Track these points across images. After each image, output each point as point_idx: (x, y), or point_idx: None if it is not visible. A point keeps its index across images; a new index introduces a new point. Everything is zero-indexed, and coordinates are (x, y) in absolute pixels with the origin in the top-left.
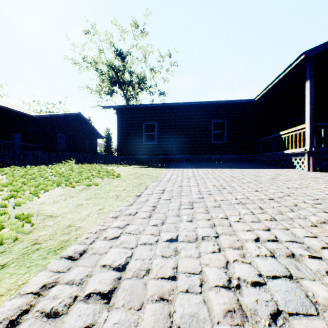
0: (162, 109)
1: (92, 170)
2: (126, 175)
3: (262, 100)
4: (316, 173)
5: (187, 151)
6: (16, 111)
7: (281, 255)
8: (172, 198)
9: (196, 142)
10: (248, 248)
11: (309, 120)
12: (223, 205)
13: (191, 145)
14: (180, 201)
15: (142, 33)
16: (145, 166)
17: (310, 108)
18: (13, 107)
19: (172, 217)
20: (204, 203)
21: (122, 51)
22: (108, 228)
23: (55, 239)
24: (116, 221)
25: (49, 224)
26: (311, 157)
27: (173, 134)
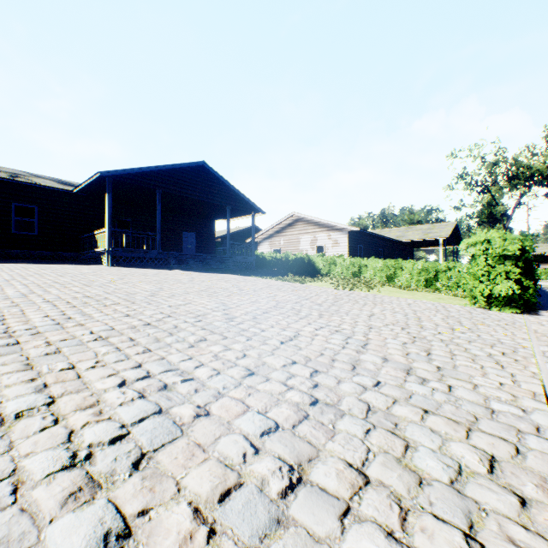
0: None
1: None
2: None
3: (84, 194)
4: (111, 267)
5: None
6: None
7: (10, 279)
8: None
9: None
10: None
11: (109, 225)
12: None
13: None
14: None
15: None
16: None
17: (109, 216)
18: None
19: None
20: None
21: None
22: None
23: None
24: None
25: None
26: (110, 255)
27: None
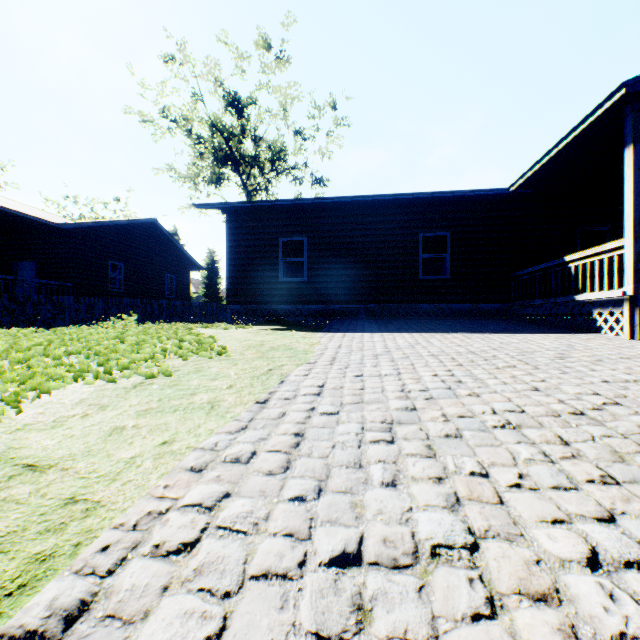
0: (319, 211)
1: (167, 338)
2: (240, 348)
3: (525, 190)
4: None
5: (369, 297)
6: (23, 215)
7: None
8: (343, 410)
9: (388, 278)
10: (579, 598)
11: (634, 229)
12: (468, 431)
13: (378, 283)
14: (360, 417)
15: (279, 59)
16: (284, 327)
17: (635, 204)
18: (17, 208)
19: (343, 470)
20: (419, 424)
21: (239, 96)
22: (171, 510)
23: (13, 550)
24: (198, 482)
25: (17, 494)
26: (637, 308)
27: (341, 260)
